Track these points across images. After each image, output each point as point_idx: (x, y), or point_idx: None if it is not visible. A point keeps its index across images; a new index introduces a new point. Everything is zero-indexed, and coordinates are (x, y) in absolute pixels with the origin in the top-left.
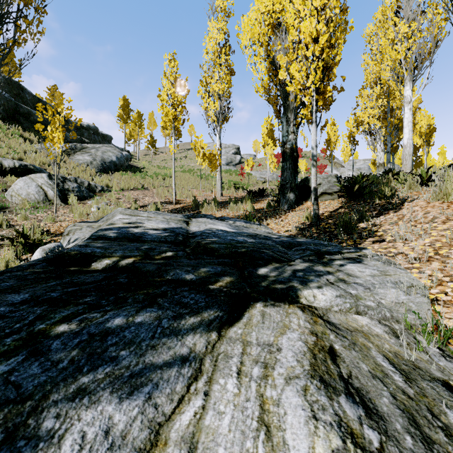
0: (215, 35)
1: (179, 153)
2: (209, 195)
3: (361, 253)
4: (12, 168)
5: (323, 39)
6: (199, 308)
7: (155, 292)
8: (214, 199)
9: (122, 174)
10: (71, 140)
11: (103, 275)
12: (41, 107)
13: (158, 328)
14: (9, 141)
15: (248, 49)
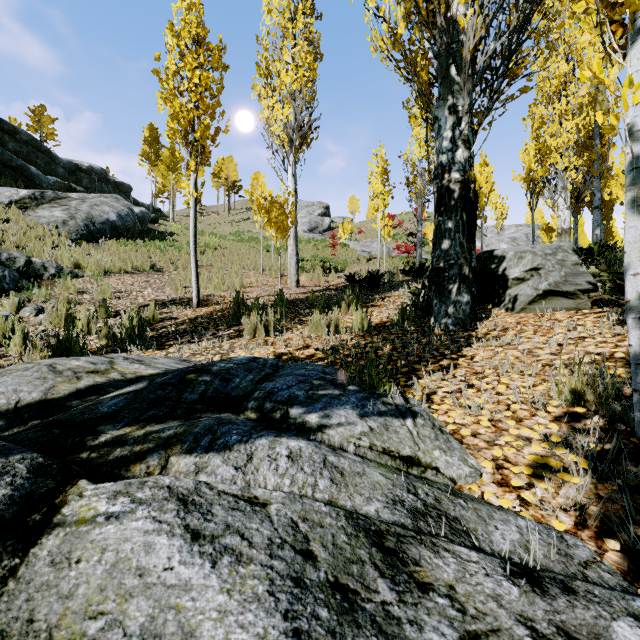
0: None
1: (238, 214)
2: (275, 282)
3: None
4: None
5: None
6: None
7: None
8: (278, 297)
9: (123, 244)
10: (51, 187)
11: None
12: None
13: None
14: None
15: None
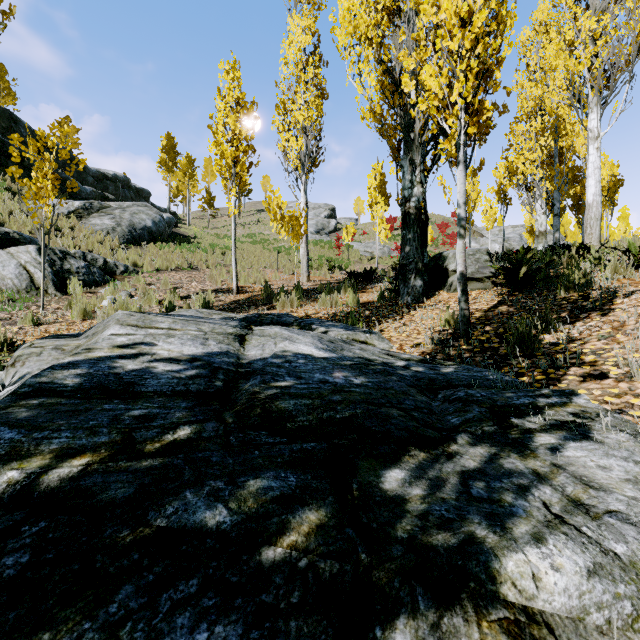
0: (298, 37)
1: (248, 217)
2: (289, 278)
3: (575, 408)
4: None
5: (481, 18)
6: None
7: None
8: (296, 287)
9: (160, 246)
10: (88, 196)
11: None
12: (17, 139)
13: None
14: None
15: (348, 50)
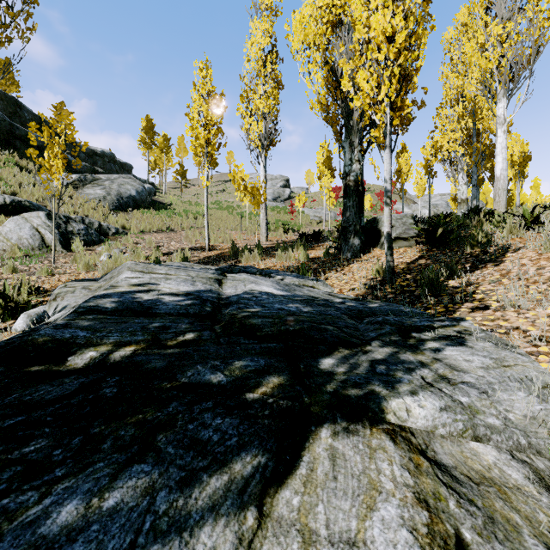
0: (259, 39)
1: (215, 186)
2: (251, 238)
3: (460, 328)
4: (1, 204)
5: (401, 37)
6: (227, 451)
7: (156, 418)
8: (257, 245)
9: (143, 212)
10: (81, 170)
11: (80, 381)
12: (34, 127)
13: (147, 518)
14: (0, 171)
15: (300, 54)
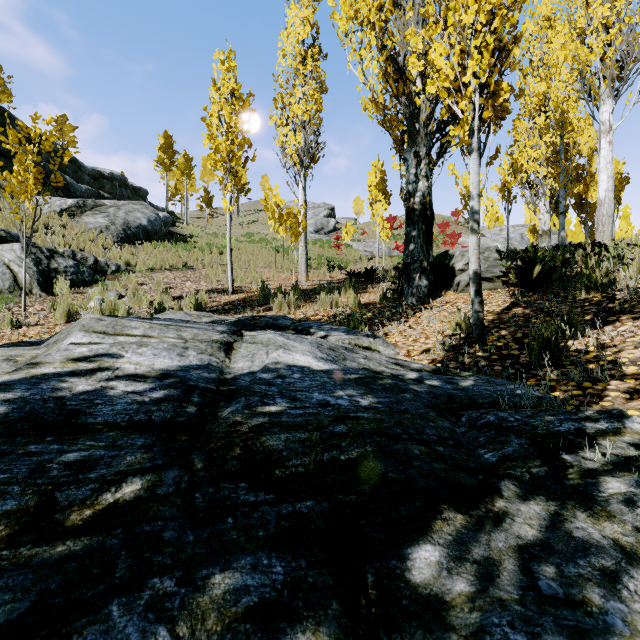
0: (297, 29)
1: (247, 216)
2: (287, 277)
3: (633, 436)
4: None
5: None
6: None
7: None
8: (294, 287)
9: (155, 245)
10: (83, 194)
11: None
12: None
13: None
14: None
15: (349, 36)
